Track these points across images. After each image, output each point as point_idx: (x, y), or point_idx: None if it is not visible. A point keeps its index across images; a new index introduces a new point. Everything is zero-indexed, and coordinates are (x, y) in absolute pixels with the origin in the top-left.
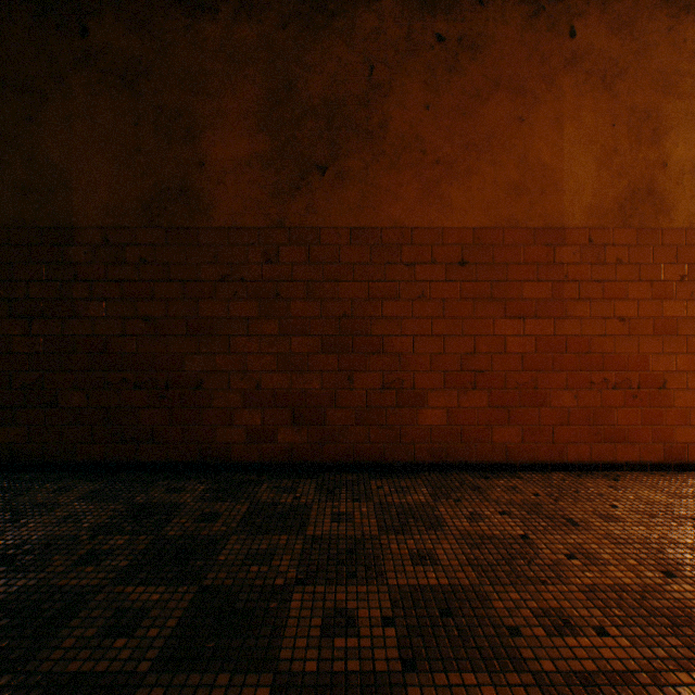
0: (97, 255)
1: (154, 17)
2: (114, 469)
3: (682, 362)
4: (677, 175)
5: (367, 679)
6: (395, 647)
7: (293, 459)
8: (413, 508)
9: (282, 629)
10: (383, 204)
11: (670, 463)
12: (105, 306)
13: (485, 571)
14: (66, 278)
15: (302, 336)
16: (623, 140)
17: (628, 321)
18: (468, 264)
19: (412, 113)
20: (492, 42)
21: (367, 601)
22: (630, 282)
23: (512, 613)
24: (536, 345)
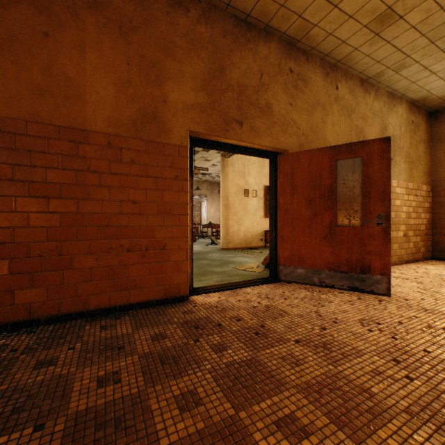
0: None
1: None
2: None
3: (177, 231)
4: (174, 110)
5: None
6: None
7: None
8: None
9: None
10: None
11: (169, 298)
12: None
13: None
14: None
15: None
16: (136, 77)
17: (140, 204)
18: None
19: None
20: None
21: None
22: (141, 177)
23: None
24: (62, 220)
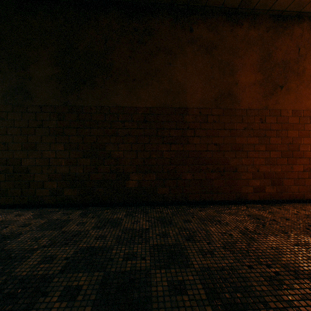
0: (196, 119)
1: (218, 26)
2: (203, 204)
3: None
4: None
5: None
6: None
7: (270, 199)
8: None
9: None
10: (303, 101)
11: None
12: (199, 139)
13: None
14: (184, 128)
15: (273, 151)
16: None
17: None
18: None
19: None
20: None
21: None
22: None
23: None
24: None
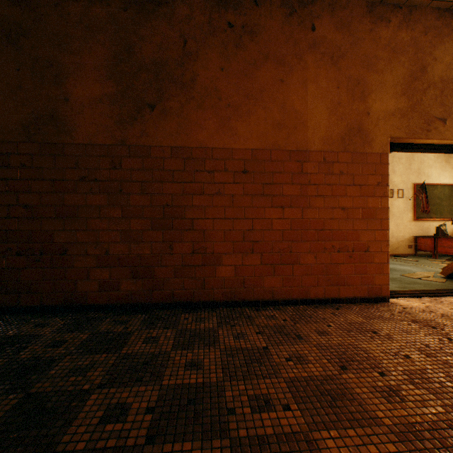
0: None
1: None
2: (1, 312)
3: (378, 235)
4: (375, 120)
5: (117, 452)
6: (147, 428)
7: (132, 302)
8: (202, 332)
9: (73, 420)
10: (193, 132)
11: (371, 297)
12: None
13: (231, 372)
14: None
15: (138, 218)
16: (344, 97)
17: (347, 210)
18: (248, 172)
19: (212, 73)
20: (264, 30)
21: (142, 396)
22: (348, 186)
23: (235, 399)
24: (291, 225)
